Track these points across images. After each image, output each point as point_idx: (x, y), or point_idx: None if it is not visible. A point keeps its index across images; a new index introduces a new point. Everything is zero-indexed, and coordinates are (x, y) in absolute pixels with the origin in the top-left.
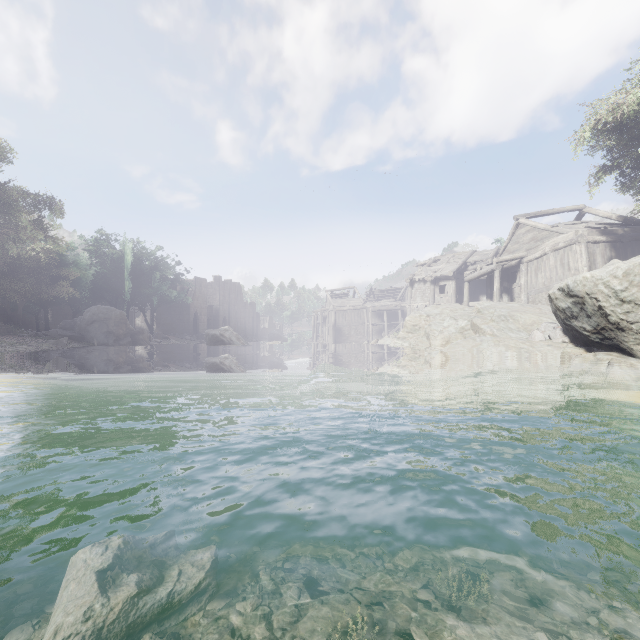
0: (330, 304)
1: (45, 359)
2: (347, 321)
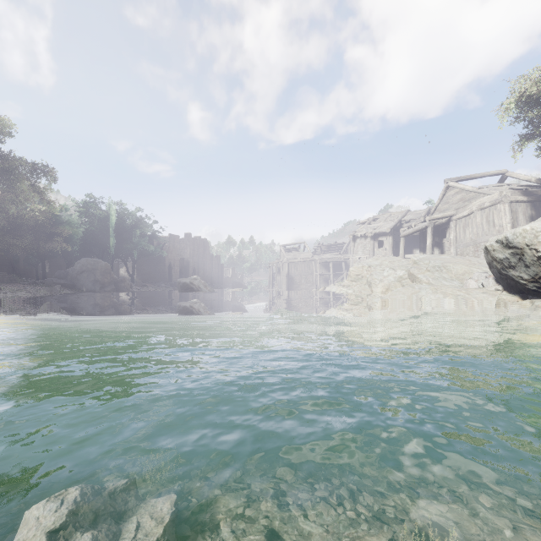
0: (284, 257)
1: (39, 304)
2: (298, 271)
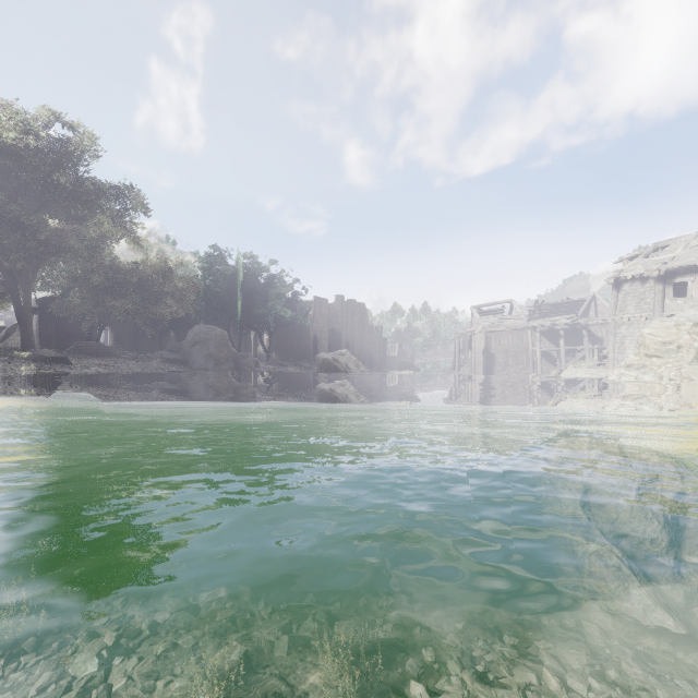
0: (477, 324)
1: (97, 385)
2: (502, 345)
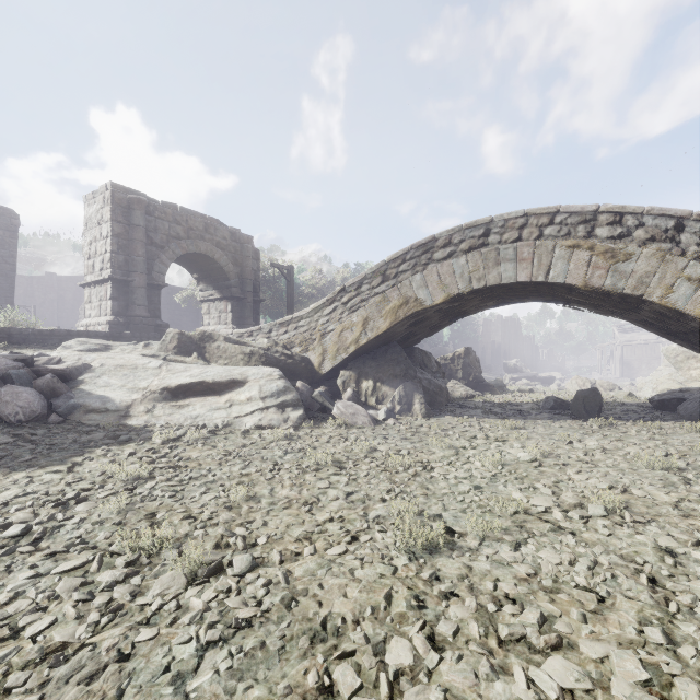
0: (617, 338)
1: None
2: (636, 355)
